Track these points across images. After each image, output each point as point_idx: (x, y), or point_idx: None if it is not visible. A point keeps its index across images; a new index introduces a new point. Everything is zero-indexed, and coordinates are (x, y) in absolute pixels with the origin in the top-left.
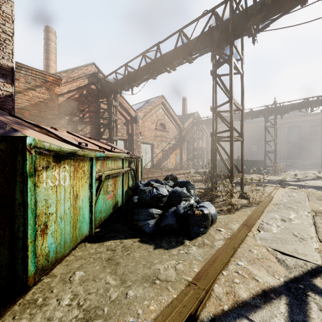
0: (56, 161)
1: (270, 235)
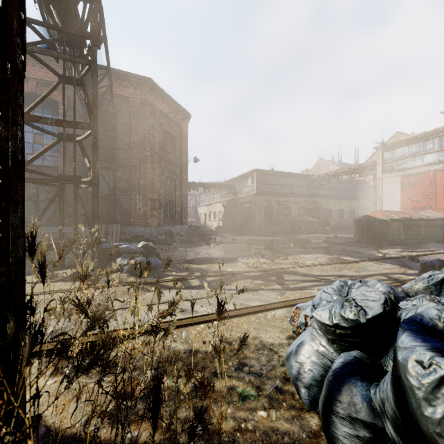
0: None
1: (250, 302)
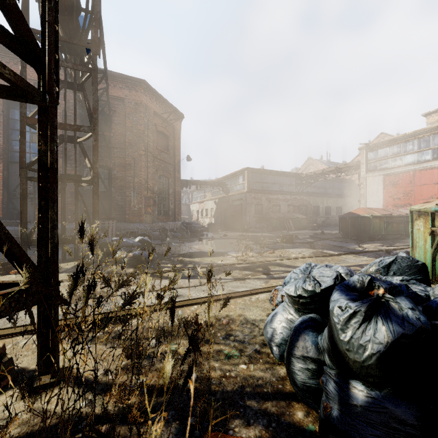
0: (418, 216)
1: (238, 289)
